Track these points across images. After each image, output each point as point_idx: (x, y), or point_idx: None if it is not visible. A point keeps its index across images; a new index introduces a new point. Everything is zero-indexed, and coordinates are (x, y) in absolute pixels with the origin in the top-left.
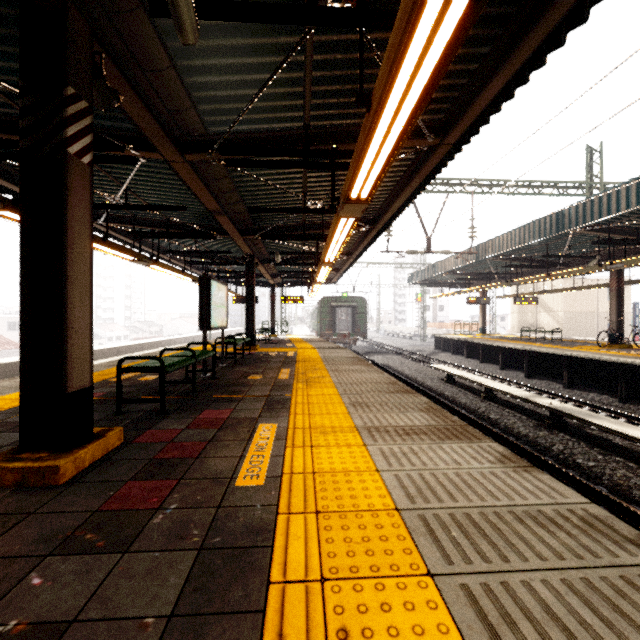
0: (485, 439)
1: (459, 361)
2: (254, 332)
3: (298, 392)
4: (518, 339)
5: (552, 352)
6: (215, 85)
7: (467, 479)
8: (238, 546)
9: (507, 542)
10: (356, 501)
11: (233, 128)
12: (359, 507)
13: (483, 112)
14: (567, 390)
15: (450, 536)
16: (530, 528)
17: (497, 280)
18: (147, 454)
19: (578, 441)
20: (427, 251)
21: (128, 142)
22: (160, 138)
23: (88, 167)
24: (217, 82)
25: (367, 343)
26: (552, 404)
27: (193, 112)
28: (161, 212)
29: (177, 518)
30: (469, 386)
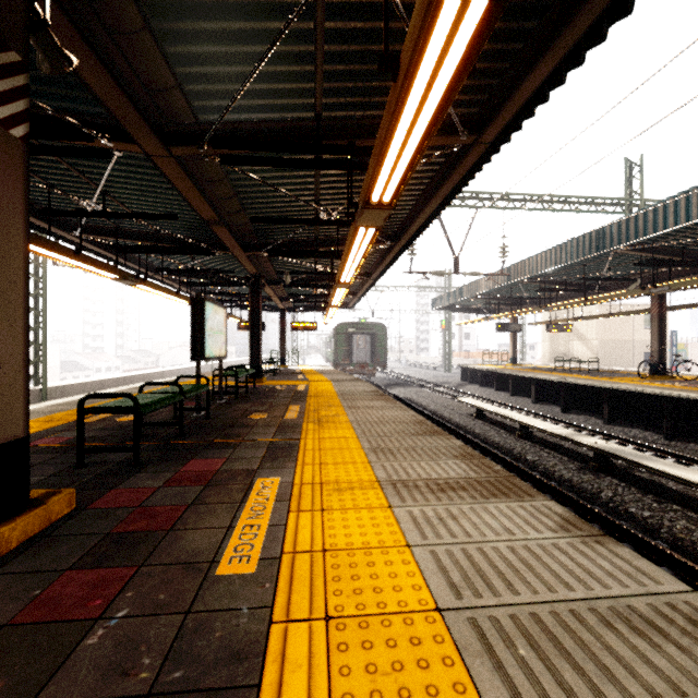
0: (538, 496)
1: (488, 394)
2: (260, 363)
3: (308, 435)
4: (551, 370)
5: (591, 384)
6: (204, 58)
7: (526, 556)
8: (207, 687)
9: (598, 665)
10: (381, 597)
11: (229, 117)
12: (386, 607)
13: (527, 103)
14: (607, 426)
15: (517, 656)
16: (624, 637)
17: (529, 305)
18: (103, 526)
19: (628, 486)
20: (454, 272)
21: (99, 130)
22: (136, 123)
23: (21, 143)
24: (206, 54)
25: (387, 374)
26: (597, 444)
27: (178, 93)
28: (149, 223)
29: (124, 635)
30: (501, 422)
